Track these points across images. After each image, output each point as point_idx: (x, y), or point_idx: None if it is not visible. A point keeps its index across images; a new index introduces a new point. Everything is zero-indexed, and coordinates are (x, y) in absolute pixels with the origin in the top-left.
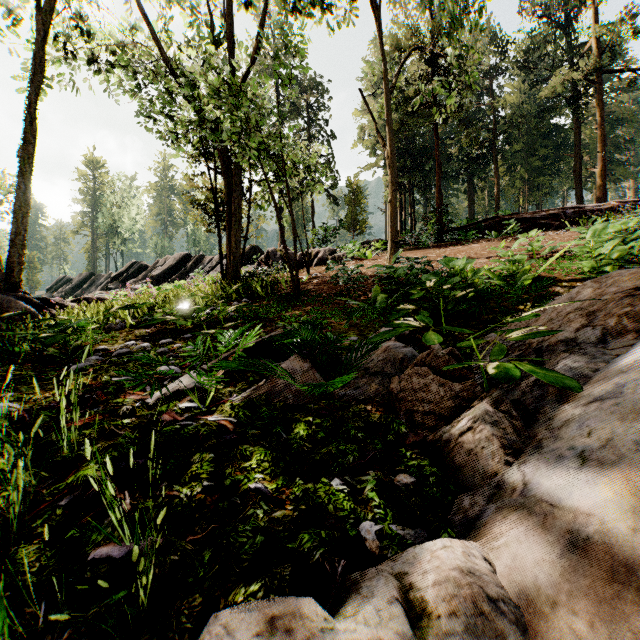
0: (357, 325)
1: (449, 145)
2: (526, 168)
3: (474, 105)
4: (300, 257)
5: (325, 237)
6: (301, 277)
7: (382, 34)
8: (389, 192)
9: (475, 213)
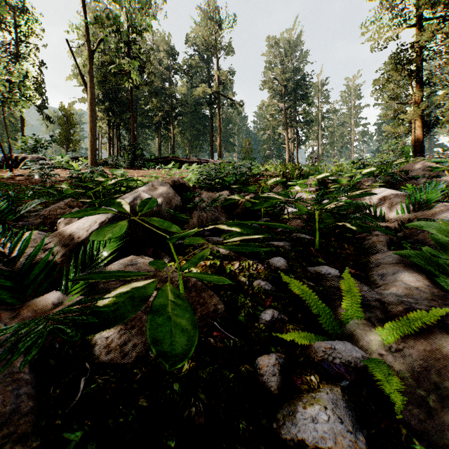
0: (46, 202)
1: (145, 105)
2: (190, 133)
3: (160, 85)
4: (4, 159)
5: (35, 147)
6: (3, 175)
7: (84, 9)
8: (90, 123)
9: (163, 154)
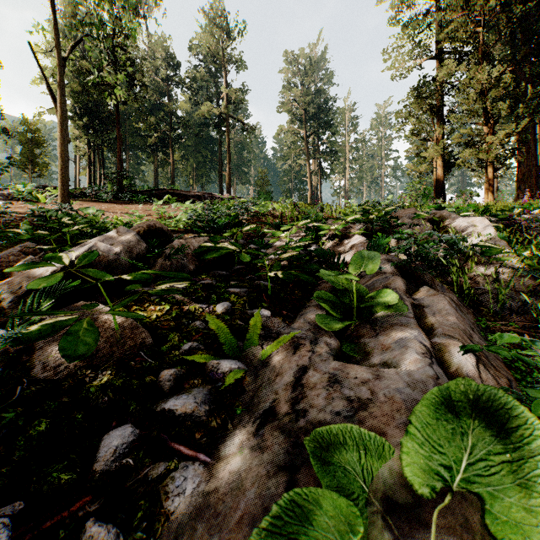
0: None
1: (138, 122)
2: (195, 160)
3: (156, 99)
4: None
5: None
6: None
7: (53, 7)
8: (60, 147)
9: (161, 183)
